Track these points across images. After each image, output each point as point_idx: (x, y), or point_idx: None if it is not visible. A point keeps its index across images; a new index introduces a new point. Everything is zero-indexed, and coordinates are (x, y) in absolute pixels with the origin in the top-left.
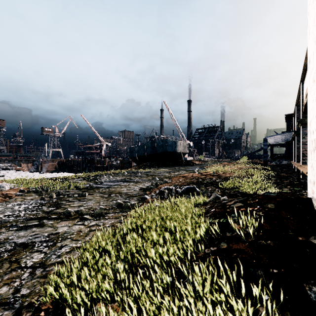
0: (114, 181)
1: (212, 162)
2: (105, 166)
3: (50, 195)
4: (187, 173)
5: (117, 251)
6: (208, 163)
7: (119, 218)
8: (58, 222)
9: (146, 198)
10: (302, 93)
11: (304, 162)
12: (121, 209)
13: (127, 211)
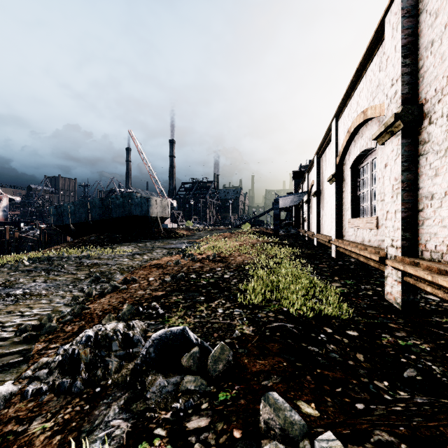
0: None
1: (205, 231)
2: (4, 240)
3: None
4: (167, 256)
5: None
6: (200, 234)
7: None
8: None
9: None
10: (336, 134)
11: (338, 234)
12: None
13: None
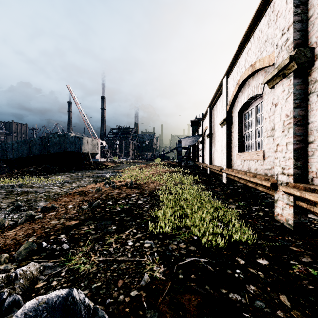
0: None
1: (127, 164)
2: None
3: None
4: (92, 183)
5: None
6: (123, 166)
7: None
8: None
9: None
10: (226, 87)
11: (228, 165)
12: None
13: None
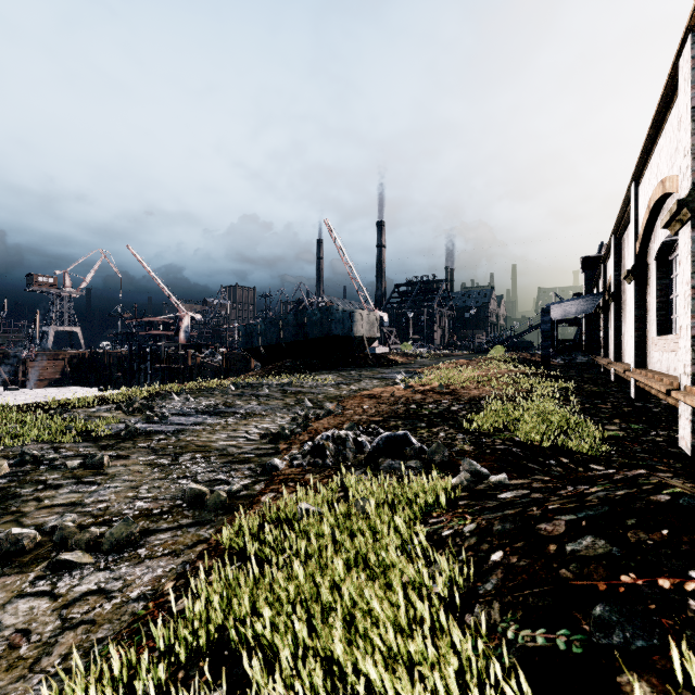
0: (197, 413)
1: (430, 357)
2: (187, 367)
3: None
4: (379, 387)
5: None
6: (422, 361)
7: (183, 553)
8: None
9: (276, 468)
10: (635, 206)
11: (639, 361)
12: (197, 513)
13: (214, 518)
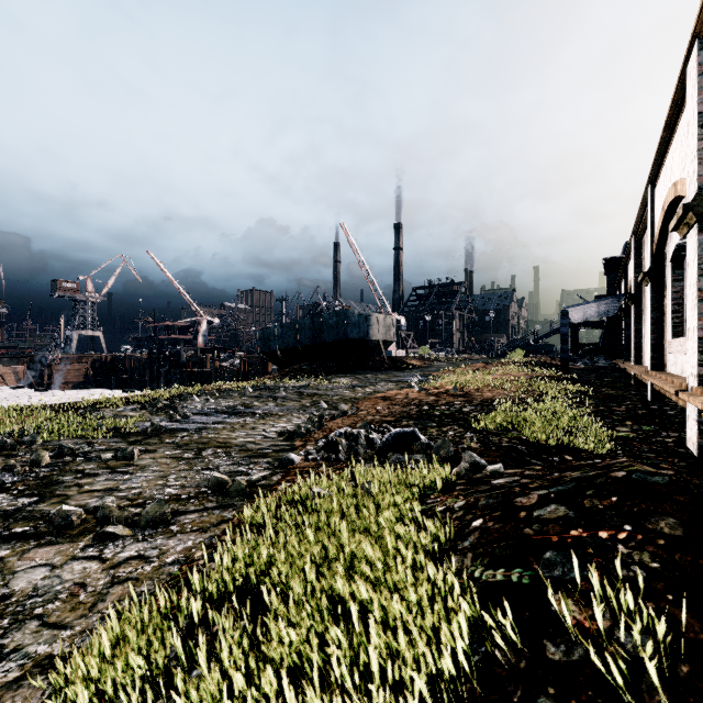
0: (217, 413)
1: (447, 361)
2: (205, 370)
3: (34, 457)
4: (394, 389)
5: (169, 691)
6: (439, 365)
7: (210, 530)
8: (23, 553)
9: (292, 462)
10: (652, 208)
11: (656, 364)
12: (221, 498)
13: (236, 503)
